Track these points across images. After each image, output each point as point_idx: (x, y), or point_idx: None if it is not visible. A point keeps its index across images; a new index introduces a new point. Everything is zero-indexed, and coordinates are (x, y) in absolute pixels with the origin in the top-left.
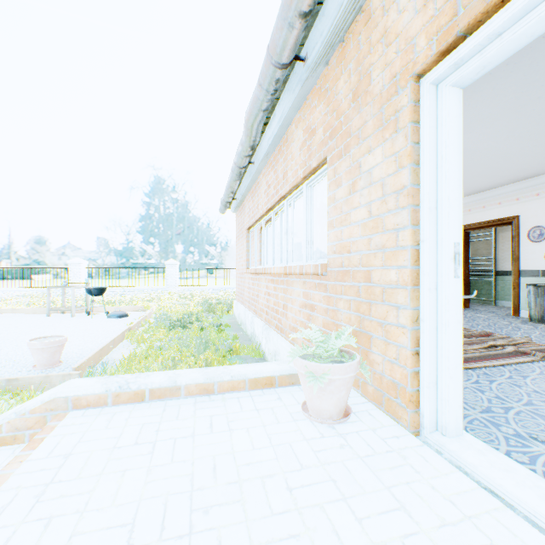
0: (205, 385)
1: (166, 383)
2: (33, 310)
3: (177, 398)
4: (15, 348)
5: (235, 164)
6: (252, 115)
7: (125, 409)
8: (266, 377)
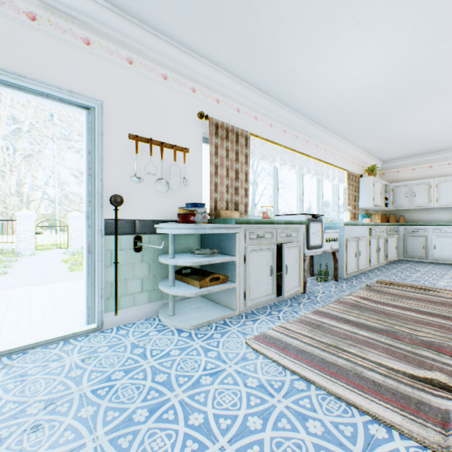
0: None
1: None
2: None
3: None
4: None
5: None
6: None
7: None
8: None
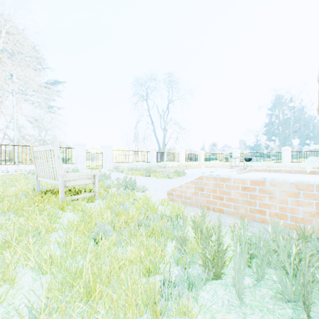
0: (288, 170)
1: (276, 169)
2: (224, 167)
3: (280, 173)
4: (227, 173)
5: (318, 93)
6: (318, 78)
7: (266, 172)
8: (312, 171)
